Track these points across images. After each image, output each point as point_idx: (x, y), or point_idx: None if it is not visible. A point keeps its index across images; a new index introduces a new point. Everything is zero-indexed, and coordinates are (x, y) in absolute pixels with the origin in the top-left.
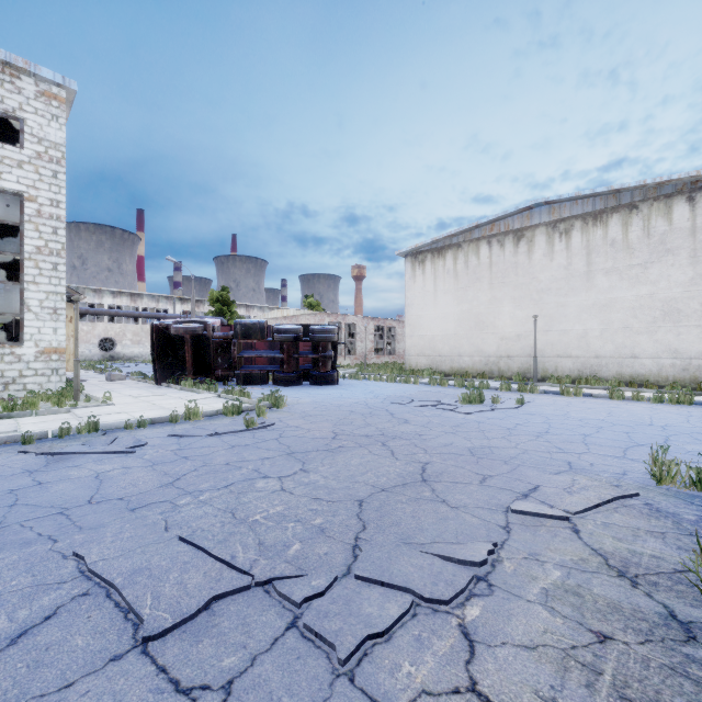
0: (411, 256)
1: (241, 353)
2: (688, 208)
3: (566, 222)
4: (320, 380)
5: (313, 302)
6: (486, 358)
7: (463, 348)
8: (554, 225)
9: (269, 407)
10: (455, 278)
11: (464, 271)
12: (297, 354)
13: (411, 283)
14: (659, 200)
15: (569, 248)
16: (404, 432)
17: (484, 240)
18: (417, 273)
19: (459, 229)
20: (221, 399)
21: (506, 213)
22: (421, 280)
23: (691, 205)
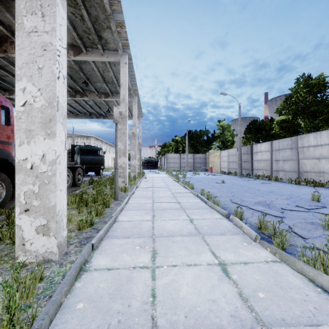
0: None
1: None
2: (80, 139)
3: None
4: None
5: None
6: None
7: None
8: None
9: None
10: None
11: None
12: None
13: None
14: (76, 137)
15: None
16: None
17: None
18: None
19: None
20: None
21: None
22: None
23: (81, 139)
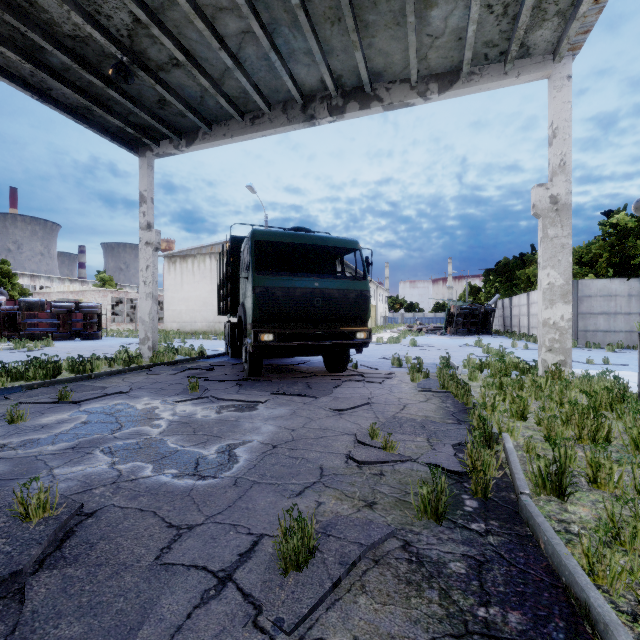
0: (168, 258)
1: (25, 321)
2: None
3: None
4: (88, 336)
5: (105, 277)
6: (209, 323)
7: (197, 317)
8: None
9: (43, 347)
10: (193, 275)
11: (198, 272)
12: (71, 321)
13: (168, 275)
14: None
15: None
16: (105, 349)
17: (208, 255)
18: (171, 269)
19: (193, 247)
20: (10, 346)
21: (216, 242)
22: (174, 274)
23: None
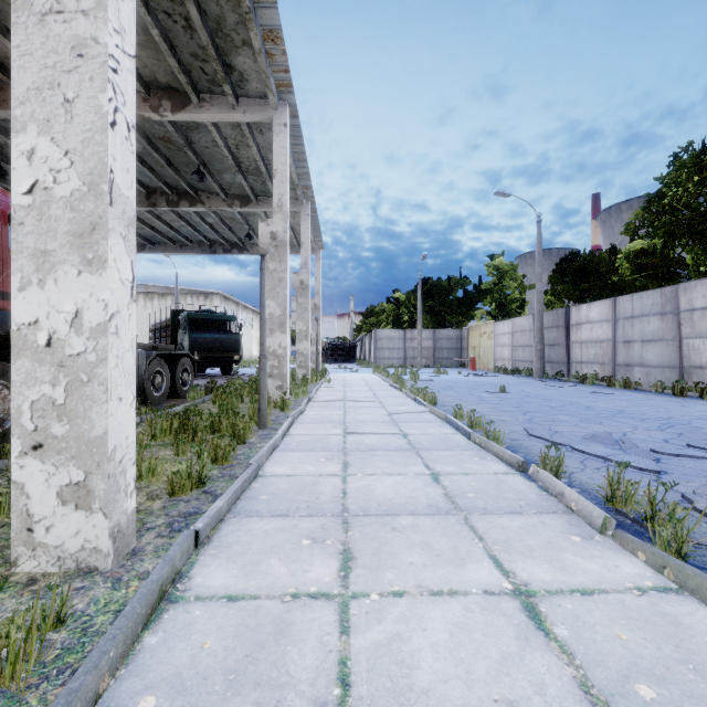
0: None
1: None
2: (191, 300)
3: (152, 294)
4: None
5: None
6: None
7: None
8: (147, 295)
9: None
10: None
11: None
12: None
13: None
14: (183, 294)
15: (153, 306)
16: None
17: None
18: None
19: None
20: None
21: None
22: None
23: (192, 299)
